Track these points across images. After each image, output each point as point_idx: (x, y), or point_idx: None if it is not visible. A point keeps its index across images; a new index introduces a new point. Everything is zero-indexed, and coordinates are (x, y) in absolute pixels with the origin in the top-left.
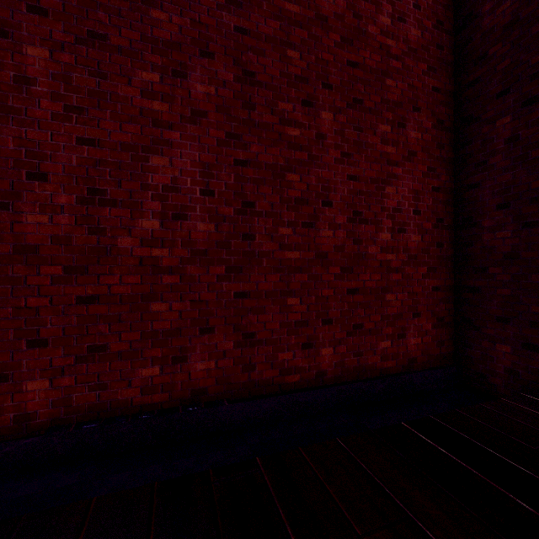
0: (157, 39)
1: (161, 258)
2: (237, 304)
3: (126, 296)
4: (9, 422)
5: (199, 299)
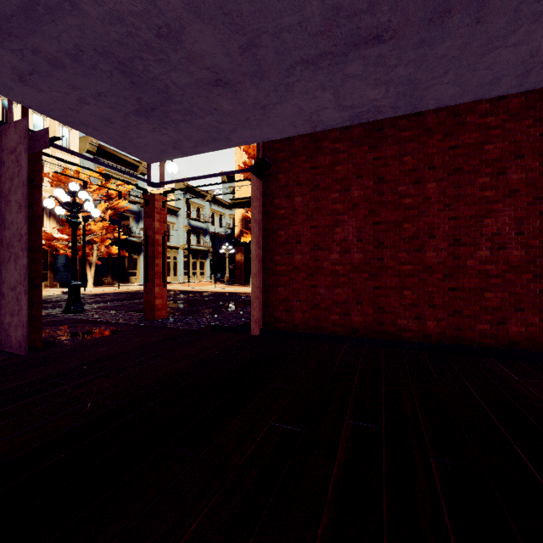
0: (488, 159)
1: (490, 270)
2: (541, 296)
3: (471, 289)
4: (421, 336)
5: (513, 292)
